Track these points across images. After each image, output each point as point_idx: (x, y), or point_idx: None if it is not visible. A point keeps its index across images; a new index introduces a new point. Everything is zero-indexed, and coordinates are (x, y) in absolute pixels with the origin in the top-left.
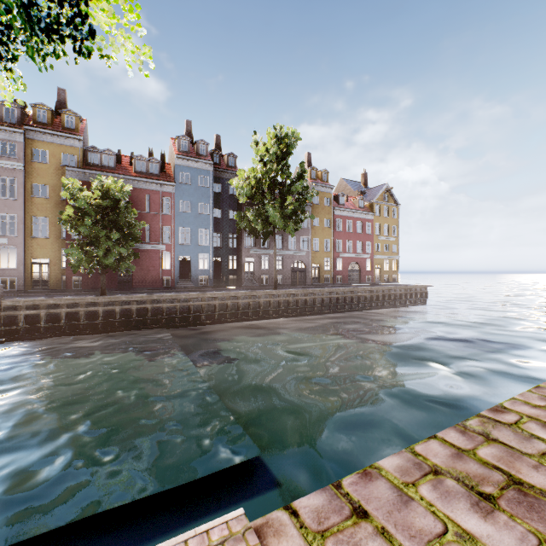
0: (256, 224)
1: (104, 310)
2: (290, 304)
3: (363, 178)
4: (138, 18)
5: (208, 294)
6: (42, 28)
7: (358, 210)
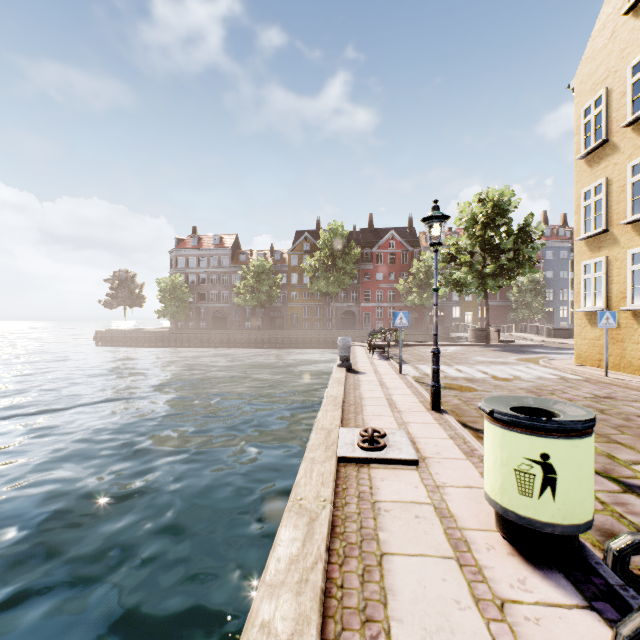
0: None
1: None
2: None
3: None
4: None
5: None
6: None
7: None
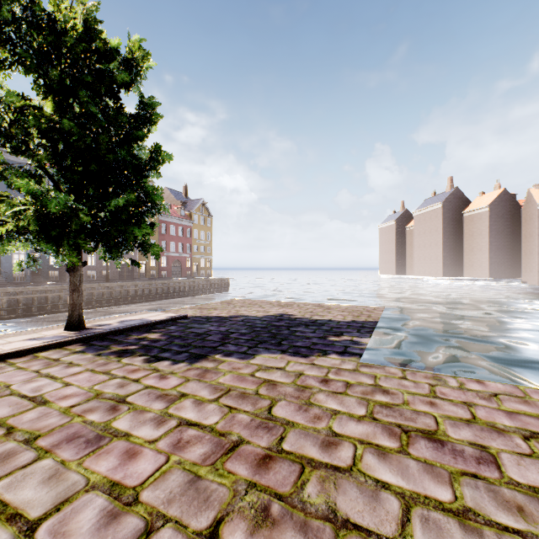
0: None
1: None
2: (122, 294)
3: (184, 190)
4: None
5: (40, 288)
6: None
7: (180, 218)
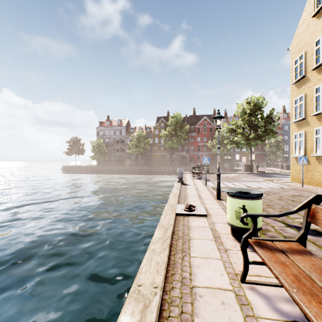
0: None
1: None
2: None
3: None
4: None
5: None
6: None
7: None
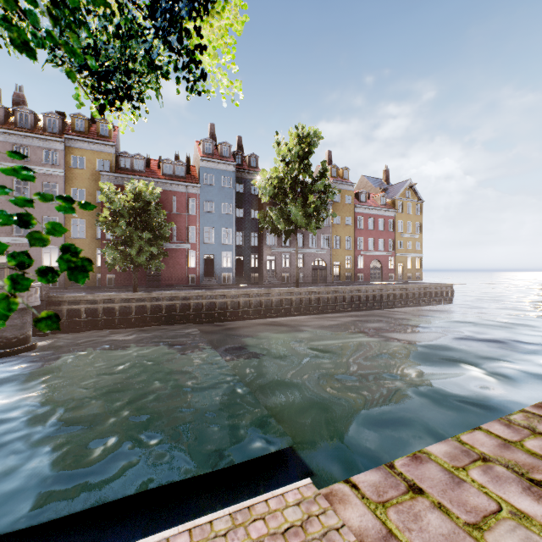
0: (278, 223)
1: (137, 306)
2: (312, 301)
3: (384, 175)
4: (233, 57)
5: (232, 292)
6: (162, 73)
7: (380, 207)
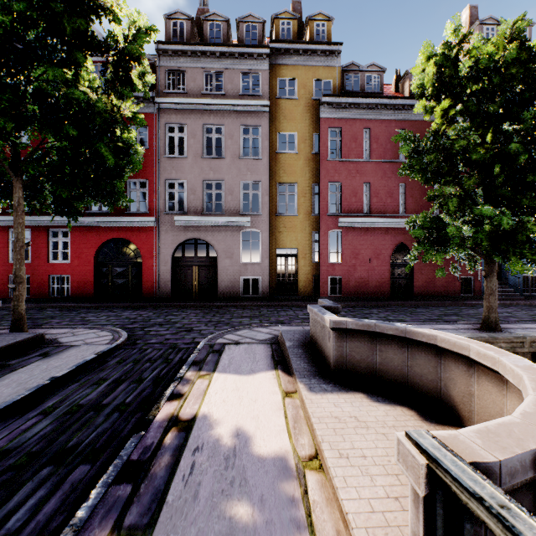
0: None
1: None
2: None
3: None
4: None
5: None
6: None
7: None
